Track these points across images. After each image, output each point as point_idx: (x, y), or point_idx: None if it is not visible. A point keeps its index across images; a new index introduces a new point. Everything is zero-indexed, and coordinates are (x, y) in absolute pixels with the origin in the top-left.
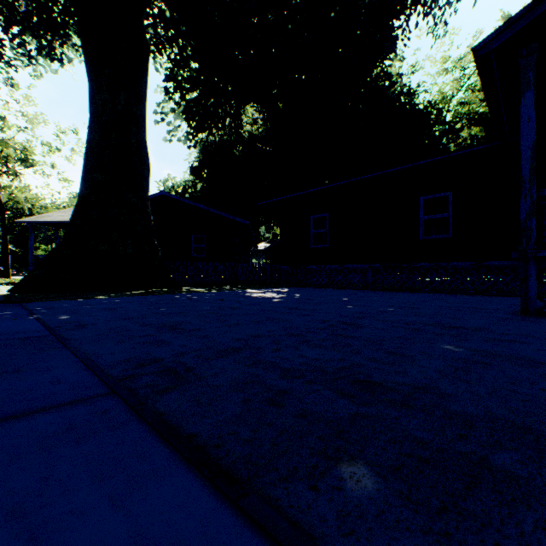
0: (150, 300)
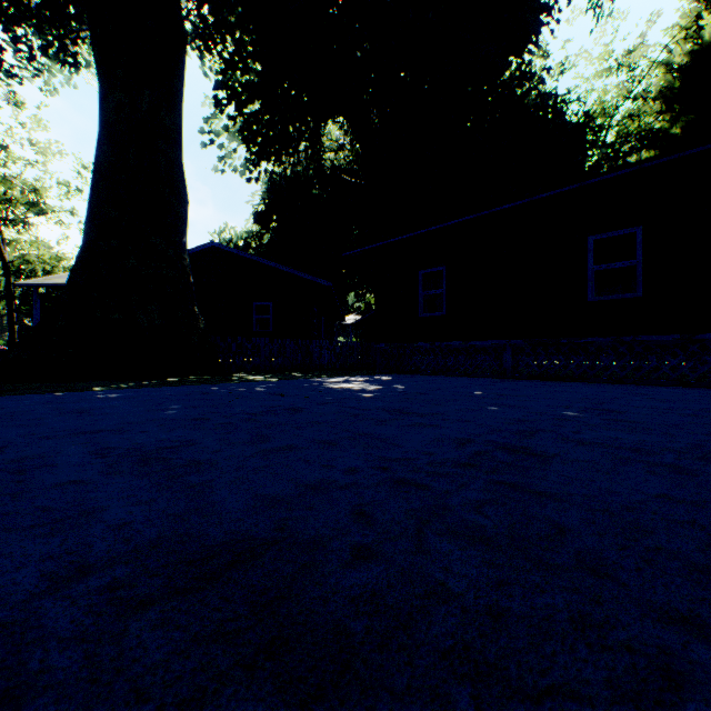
0: (167, 395)
